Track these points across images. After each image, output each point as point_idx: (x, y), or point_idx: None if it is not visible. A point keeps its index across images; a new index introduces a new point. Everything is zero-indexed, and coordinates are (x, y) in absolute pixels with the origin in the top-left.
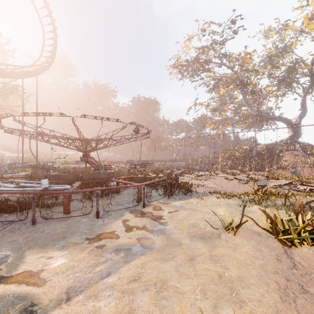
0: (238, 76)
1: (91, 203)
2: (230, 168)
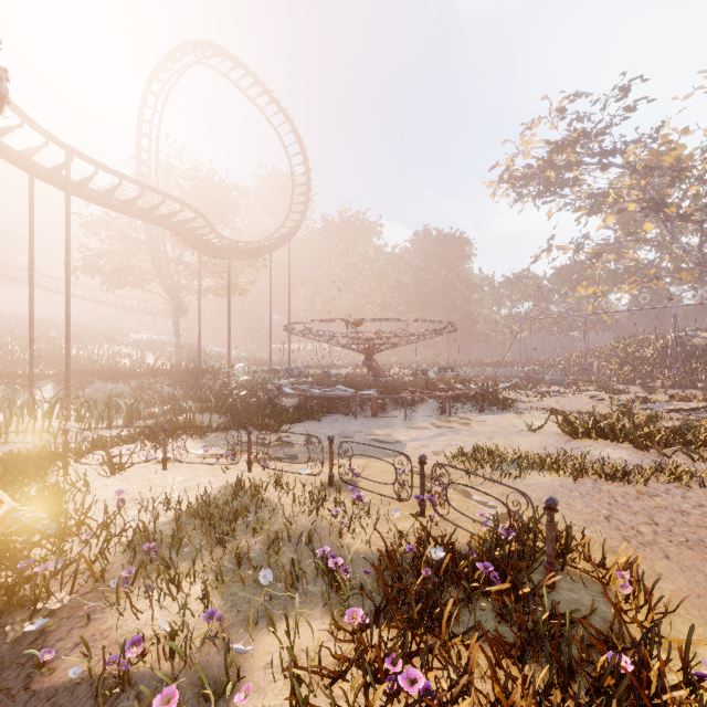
0: (650, 182)
1: (385, 415)
2: (626, 382)
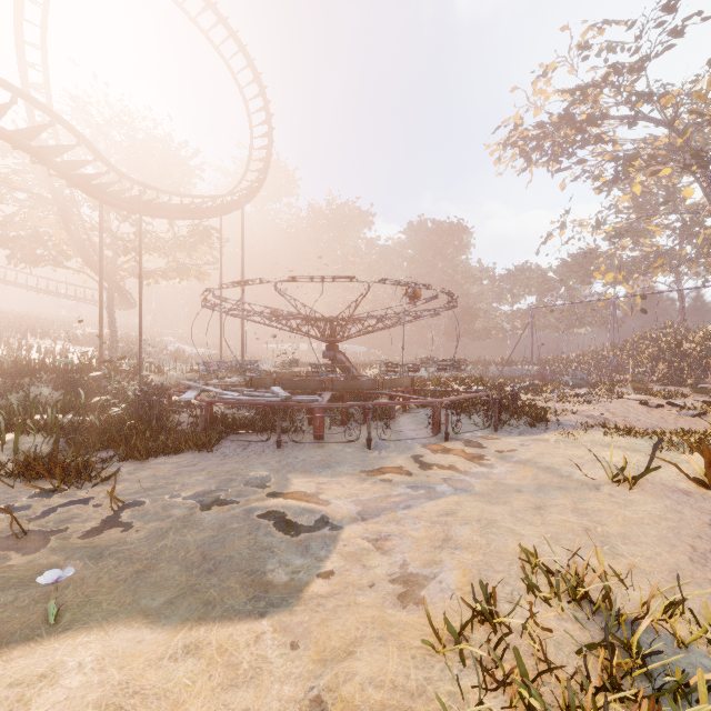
0: (688, 140)
1: (347, 432)
2: (664, 382)
